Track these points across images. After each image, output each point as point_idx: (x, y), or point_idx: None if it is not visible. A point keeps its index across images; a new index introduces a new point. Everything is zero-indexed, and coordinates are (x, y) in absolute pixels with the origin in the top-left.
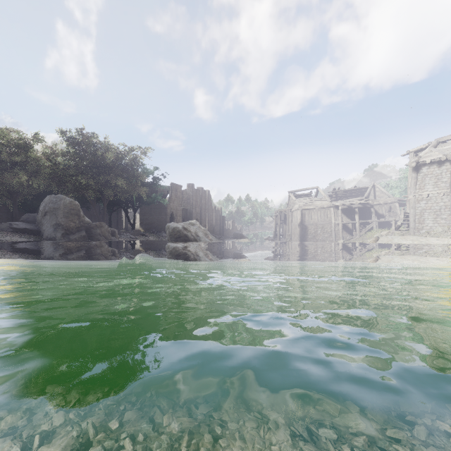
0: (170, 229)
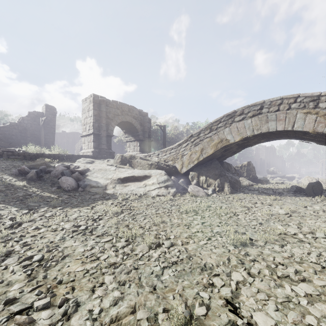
0: (269, 170)
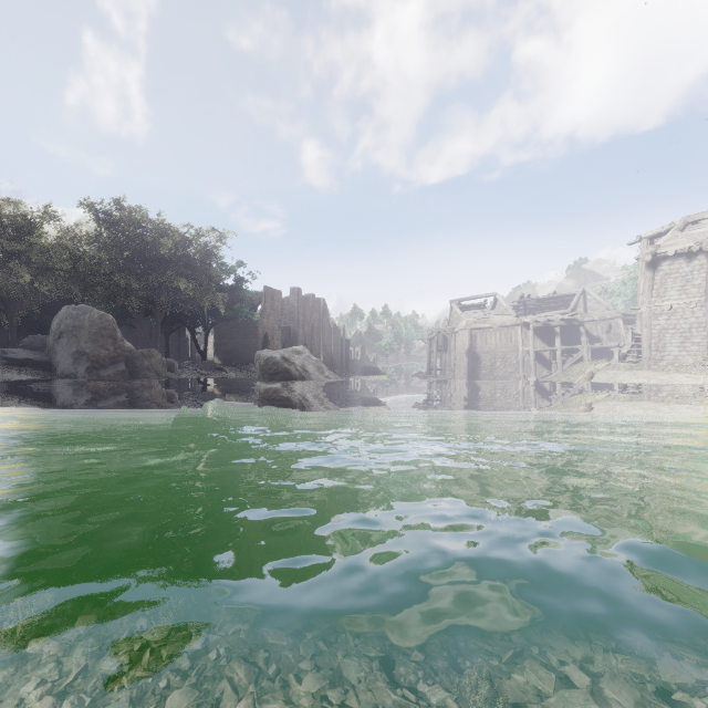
0: (262, 360)
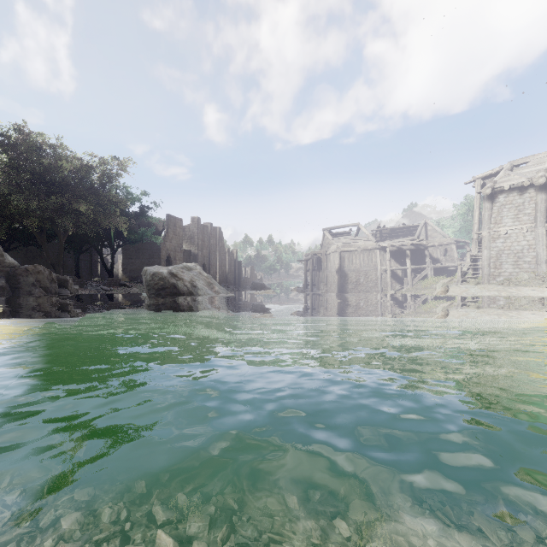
0: (148, 275)
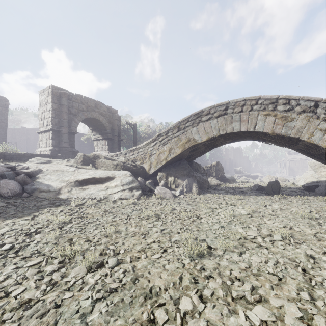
0: (236, 170)
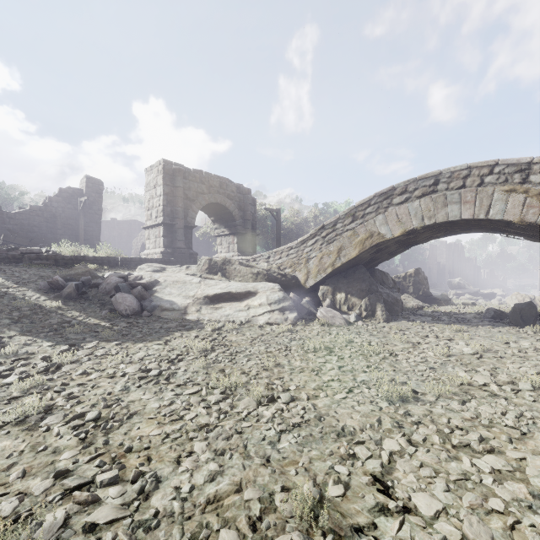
0: (452, 283)
